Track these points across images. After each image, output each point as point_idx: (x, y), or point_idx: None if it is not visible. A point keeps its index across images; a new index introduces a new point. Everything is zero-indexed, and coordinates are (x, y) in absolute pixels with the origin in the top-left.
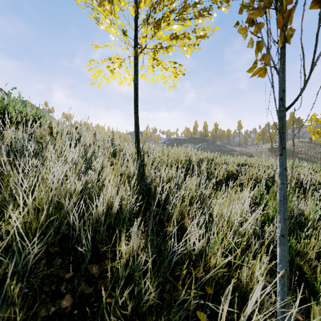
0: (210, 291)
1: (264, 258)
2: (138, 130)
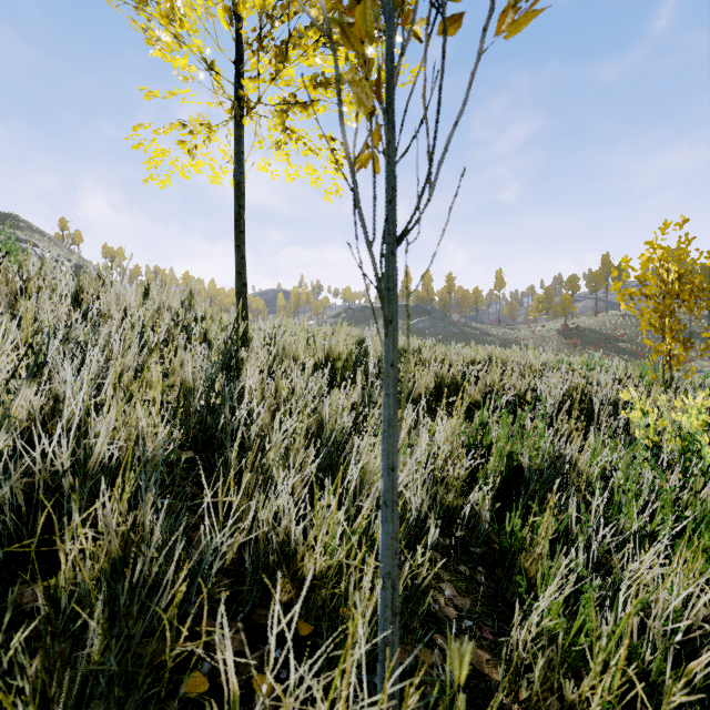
0: (308, 630)
1: (419, 556)
2: (243, 285)
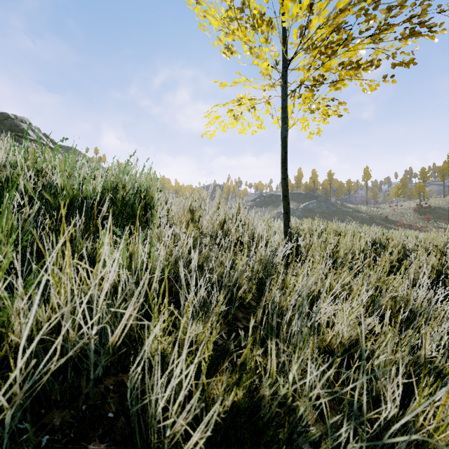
0: None
1: None
2: (288, 204)
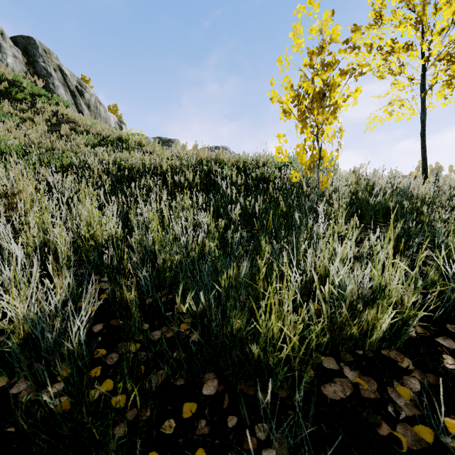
0: None
1: None
2: (425, 163)
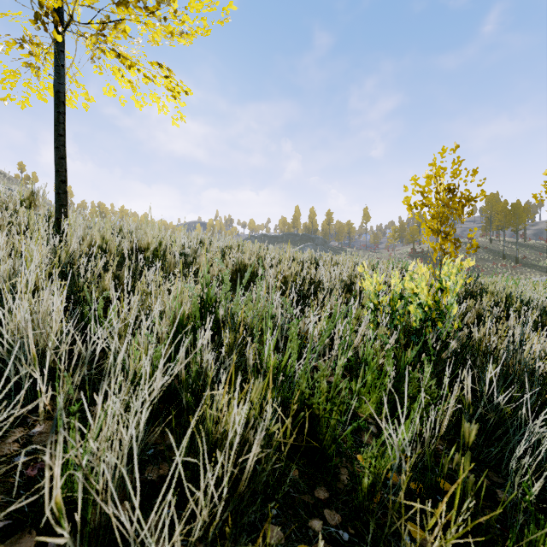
0: None
1: None
2: (61, 182)
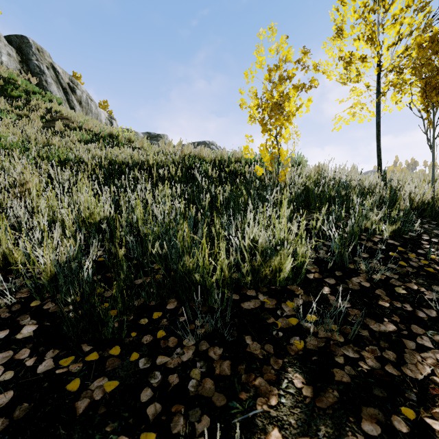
0: None
1: None
2: (380, 160)
